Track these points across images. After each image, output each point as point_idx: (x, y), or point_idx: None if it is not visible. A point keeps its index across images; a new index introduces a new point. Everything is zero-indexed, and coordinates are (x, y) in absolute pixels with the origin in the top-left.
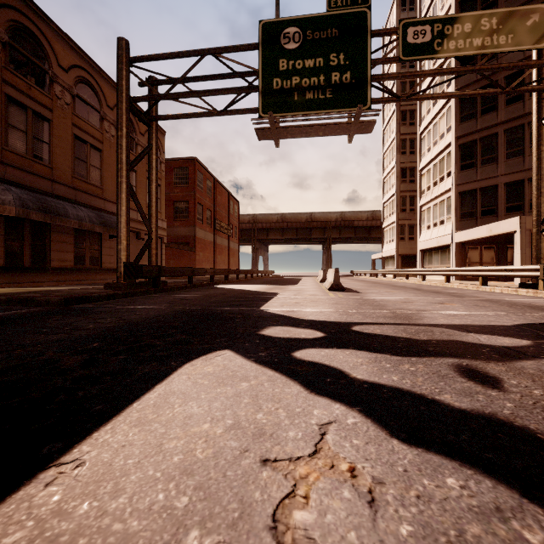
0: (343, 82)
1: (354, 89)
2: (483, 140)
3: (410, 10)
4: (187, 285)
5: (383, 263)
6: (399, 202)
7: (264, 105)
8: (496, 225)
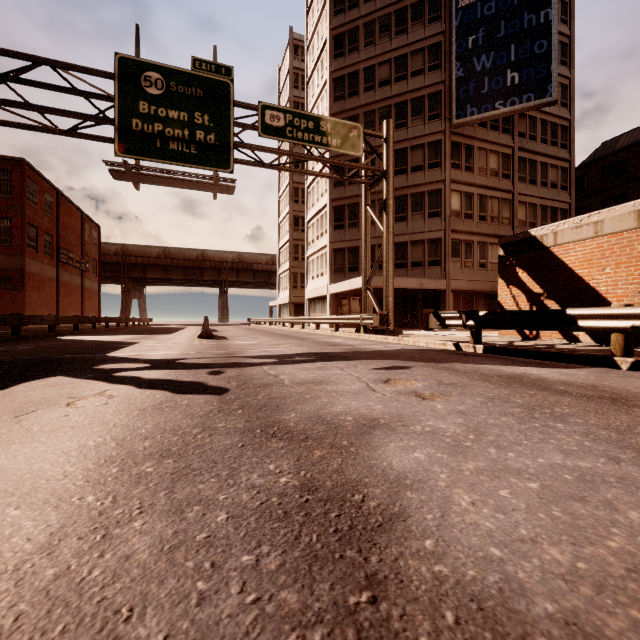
0: (208, 142)
1: (218, 151)
2: (349, 207)
3: (302, 61)
4: (11, 337)
5: (279, 311)
6: (292, 250)
7: (122, 144)
8: (353, 281)
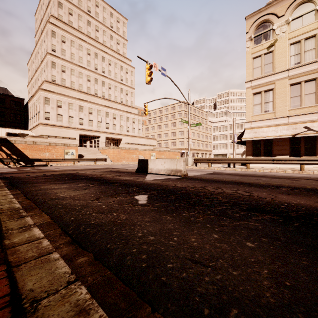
0: None
1: None
2: None
3: None
4: None
5: None
6: None
7: None
8: None
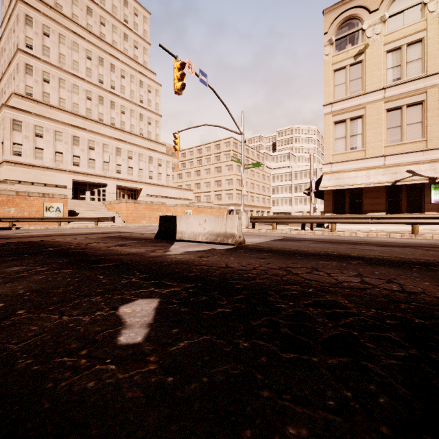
0: None
1: None
2: None
3: None
4: None
5: None
6: None
7: None
8: None
